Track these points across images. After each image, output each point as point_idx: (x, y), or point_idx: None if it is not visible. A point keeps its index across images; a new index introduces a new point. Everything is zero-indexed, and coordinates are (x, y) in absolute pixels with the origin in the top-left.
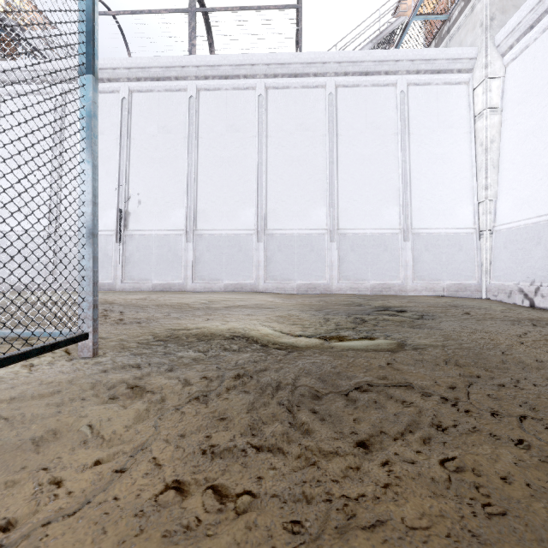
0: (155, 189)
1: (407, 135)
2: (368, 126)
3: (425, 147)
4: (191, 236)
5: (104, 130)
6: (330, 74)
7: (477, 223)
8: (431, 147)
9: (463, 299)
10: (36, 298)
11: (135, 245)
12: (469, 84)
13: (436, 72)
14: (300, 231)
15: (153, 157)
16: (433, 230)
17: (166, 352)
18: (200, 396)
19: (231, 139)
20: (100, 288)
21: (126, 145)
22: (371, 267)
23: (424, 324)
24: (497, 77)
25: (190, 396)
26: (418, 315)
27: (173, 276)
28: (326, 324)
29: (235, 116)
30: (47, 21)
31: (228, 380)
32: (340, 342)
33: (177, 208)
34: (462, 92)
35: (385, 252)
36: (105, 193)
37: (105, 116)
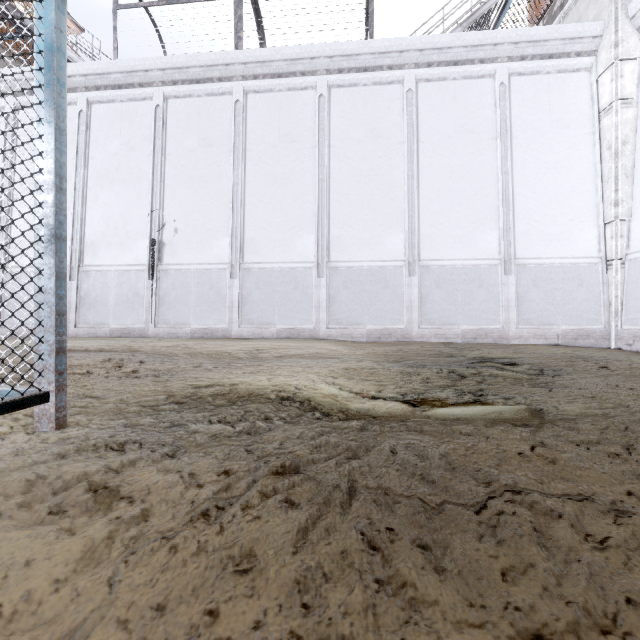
0: (194, 214)
1: (508, 139)
2: (458, 129)
3: (533, 154)
4: (237, 271)
5: (135, 145)
6: (409, 66)
7: (603, 251)
8: (541, 154)
9: (586, 349)
10: None
11: (171, 282)
12: (592, 70)
13: (547, 57)
14: (372, 263)
15: (192, 176)
16: (544, 260)
17: (174, 423)
18: (212, 510)
19: (286, 152)
20: (130, 333)
21: (160, 163)
22: (462, 308)
23: (551, 383)
24: (631, 58)
25: (193, 510)
26: (535, 369)
27: (215, 320)
28: (411, 381)
29: (291, 123)
30: (74, 24)
31: (263, 479)
32: (439, 409)
33: (220, 237)
34: (582, 81)
35: (480, 288)
36: (136, 220)
37: (136, 129)
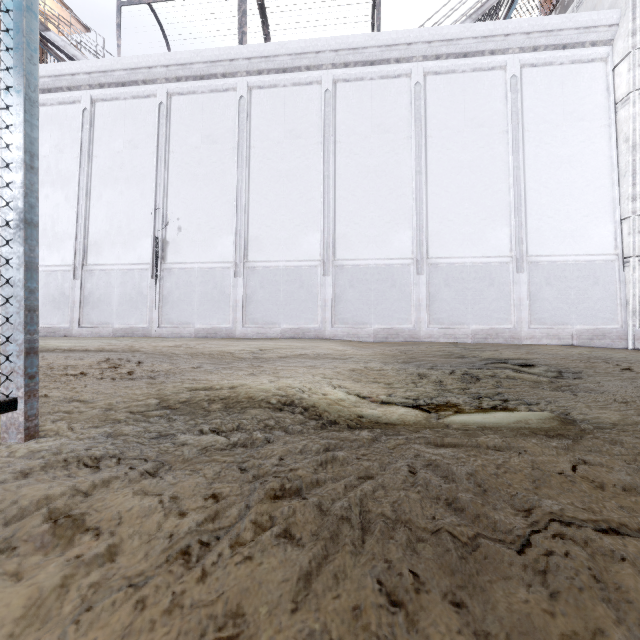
0: (198, 213)
1: (520, 133)
2: (467, 123)
3: (546, 148)
4: (241, 270)
5: (139, 143)
6: (417, 59)
7: (620, 247)
8: (554, 147)
9: (602, 349)
10: (51, 344)
11: (174, 281)
12: (608, 60)
13: (560, 47)
14: (378, 261)
15: (196, 174)
16: (557, 258)
17: (162, 432)
18: (194, 547)
19: (290, 148)
20: (133, 333)
21: (164, 160)
22: (471, 307)
23: (574, 386)
24: None
25: (171, 547)
26: (553, 371)
27: (219, 319)
28: (422, 383)
29: (296, 119)
30: (79, 24)
31: (258, 505)
32: (457, 416)
33: (224, 235)
34: (598, 71)
35: (491, 287)
36: (140, 218)
37: (140, 126)
